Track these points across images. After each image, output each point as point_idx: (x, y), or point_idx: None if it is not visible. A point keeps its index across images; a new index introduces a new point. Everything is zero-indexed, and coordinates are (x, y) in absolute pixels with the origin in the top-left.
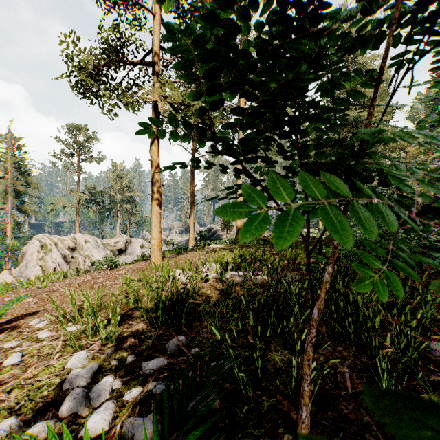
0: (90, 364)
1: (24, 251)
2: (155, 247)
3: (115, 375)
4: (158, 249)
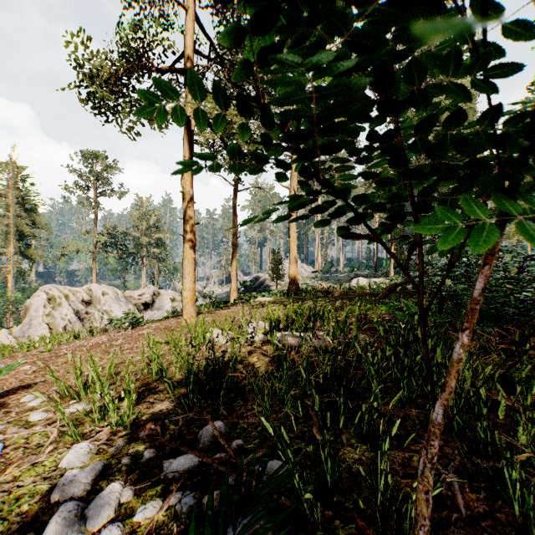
0: (92, 461)
1: (27, 306)
2: (188, 300)
3: (126, 480)
4: (191, 303)
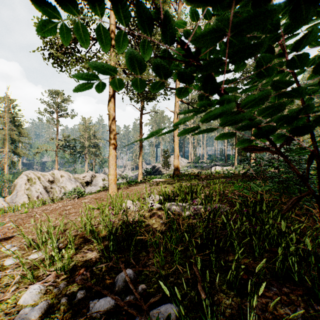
0: (41, 300)
1: (15, 184)
2: (112, 181)
3: (62, 317)
4: (114, 183)
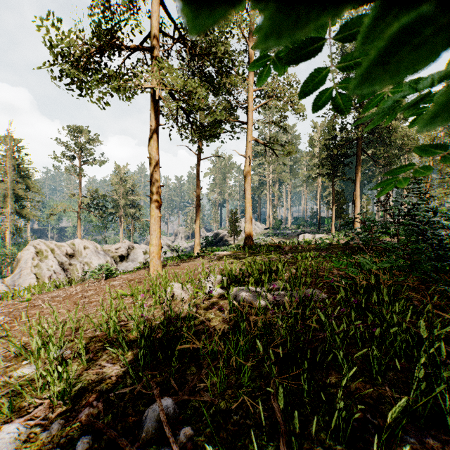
0: None
1: (18, 258)
2: (154, 254)
3: None
4: (157, 257)
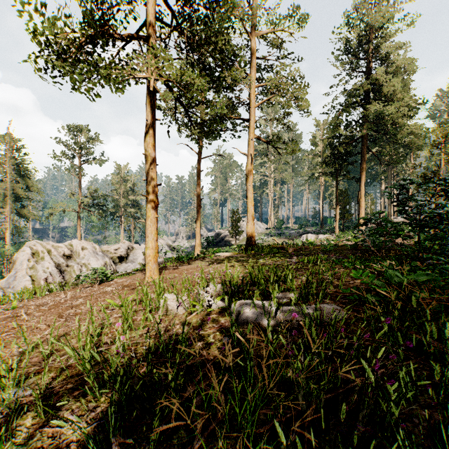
0: None
1: (14, 260)
2: (151, 258)
3: None
4: (154, 261)
